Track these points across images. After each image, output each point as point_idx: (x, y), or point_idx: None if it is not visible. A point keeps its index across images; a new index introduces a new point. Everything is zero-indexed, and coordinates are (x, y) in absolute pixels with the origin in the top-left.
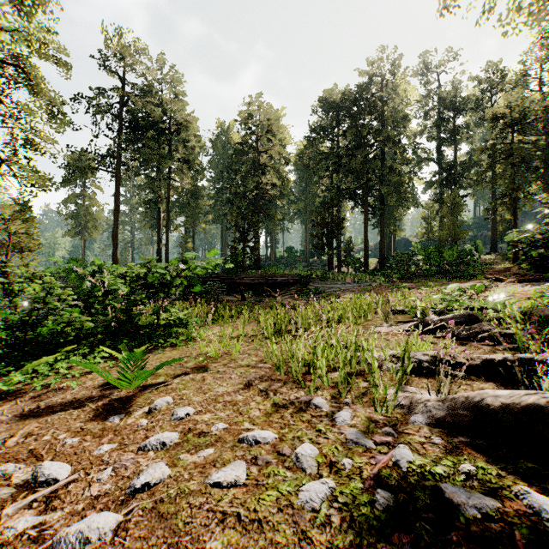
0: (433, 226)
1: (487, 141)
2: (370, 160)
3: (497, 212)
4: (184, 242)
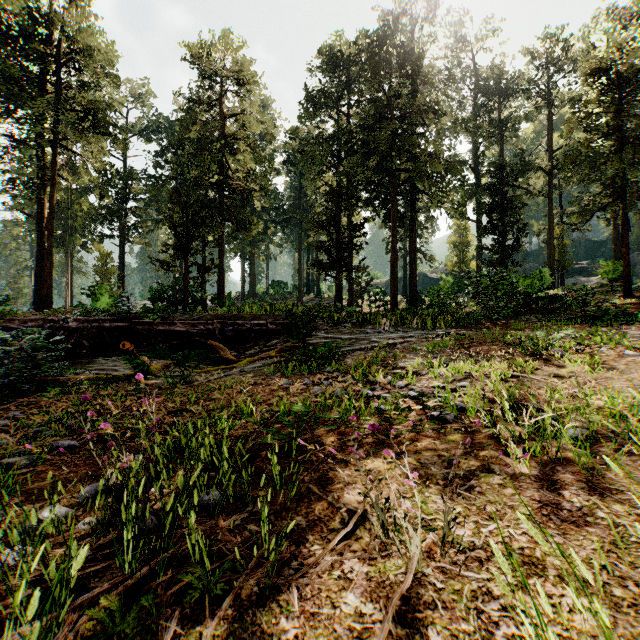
0: (466, 254)
1: (575, 113)
2: (402, 134)
3: (554, 234)
4: (102, 264)
